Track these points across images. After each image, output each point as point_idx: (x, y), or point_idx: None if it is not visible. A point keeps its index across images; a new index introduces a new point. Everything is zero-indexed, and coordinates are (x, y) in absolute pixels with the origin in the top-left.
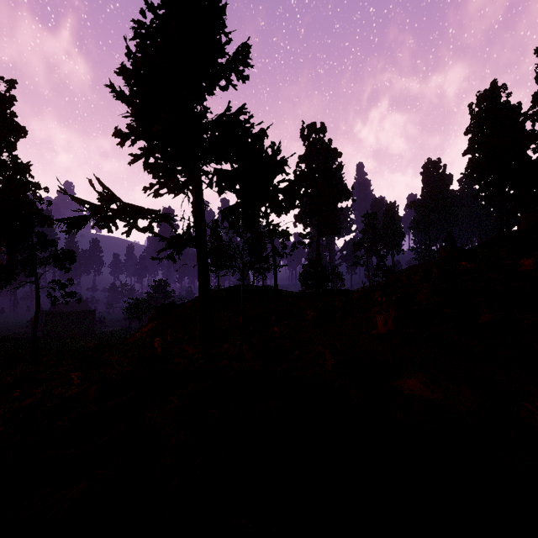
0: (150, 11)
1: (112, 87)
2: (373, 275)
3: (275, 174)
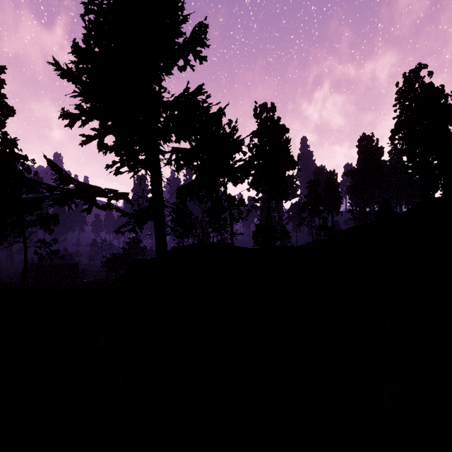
0: None
1: (56, 63)
2: (316, 234)
3: (232, 152)
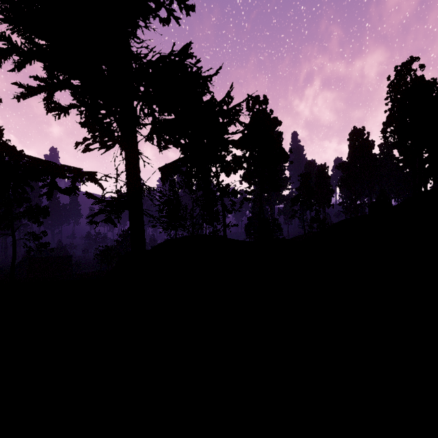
0: None
1: None
2: (309, 227)
3: (226, 125)
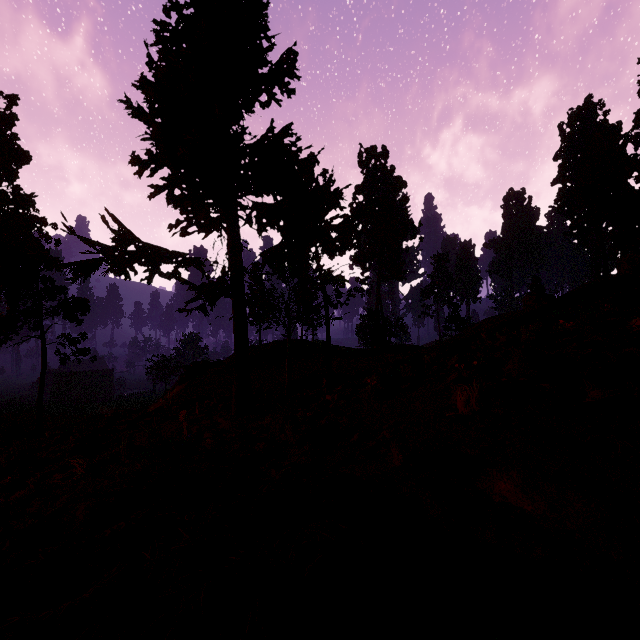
0: (175, 10)
1: (127, 102)
2: (445, 328)
3: (327, 208)
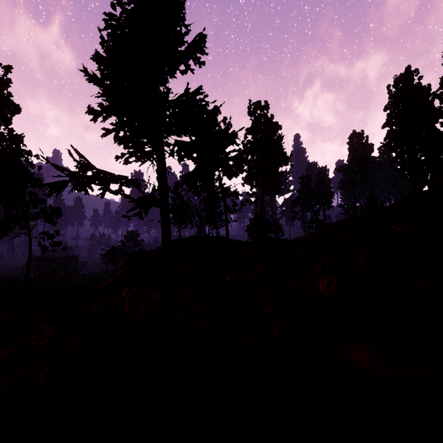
0: (120, 5)
1: (86, 70)
2: (308, 227)
3: (227, 145)
